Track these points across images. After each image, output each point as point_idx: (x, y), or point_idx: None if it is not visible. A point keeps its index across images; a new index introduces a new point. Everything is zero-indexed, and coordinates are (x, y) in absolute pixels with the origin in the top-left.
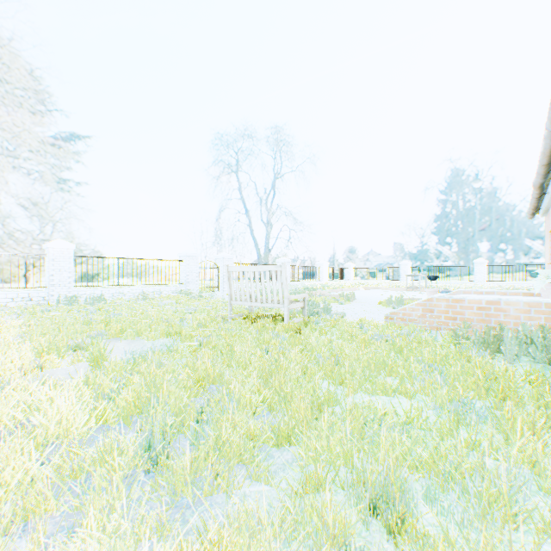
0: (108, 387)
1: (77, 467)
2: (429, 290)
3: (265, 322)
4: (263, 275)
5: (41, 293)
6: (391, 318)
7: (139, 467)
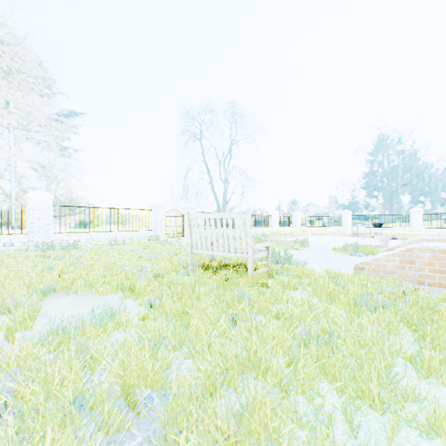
0: None
1: None
2: (381, 237)
3: (227, 272)
4: (224, 223)
5: (22, 239)
6: (361, 269)
7: None
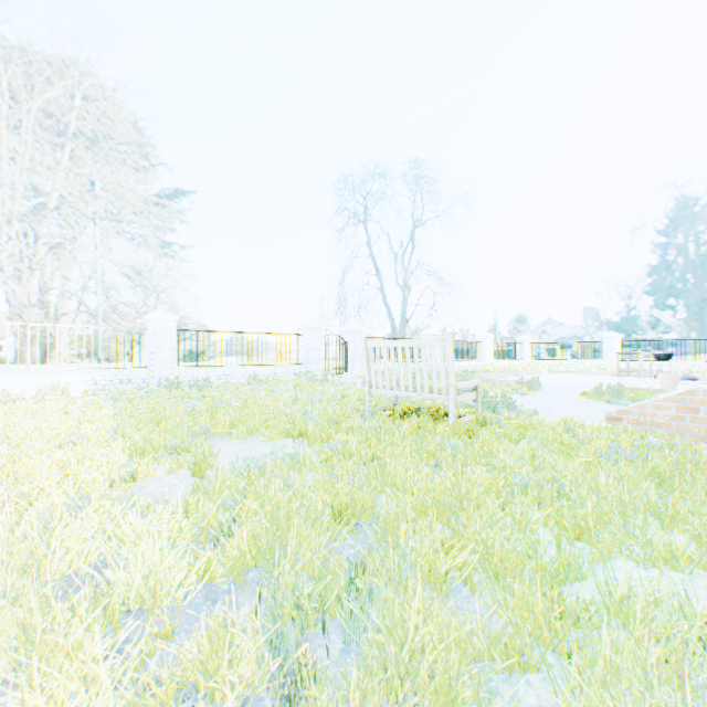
0: (213, 517)
1: (165, 676)
2: (664, 376)
3: (420, 420)
4: (416, 353)
5: (141, 374)
6: (617, 420)
7: (262, 685)
